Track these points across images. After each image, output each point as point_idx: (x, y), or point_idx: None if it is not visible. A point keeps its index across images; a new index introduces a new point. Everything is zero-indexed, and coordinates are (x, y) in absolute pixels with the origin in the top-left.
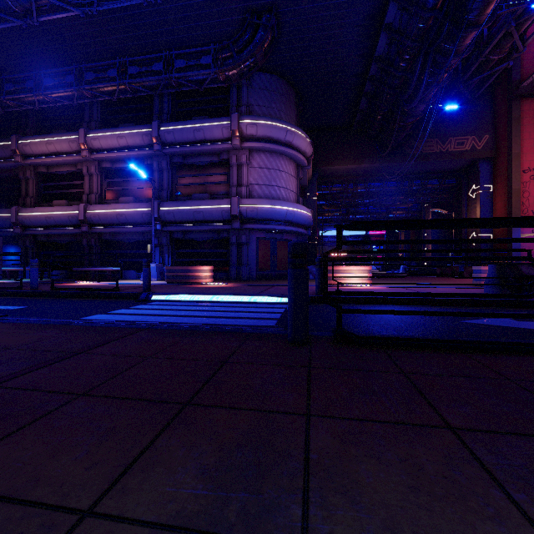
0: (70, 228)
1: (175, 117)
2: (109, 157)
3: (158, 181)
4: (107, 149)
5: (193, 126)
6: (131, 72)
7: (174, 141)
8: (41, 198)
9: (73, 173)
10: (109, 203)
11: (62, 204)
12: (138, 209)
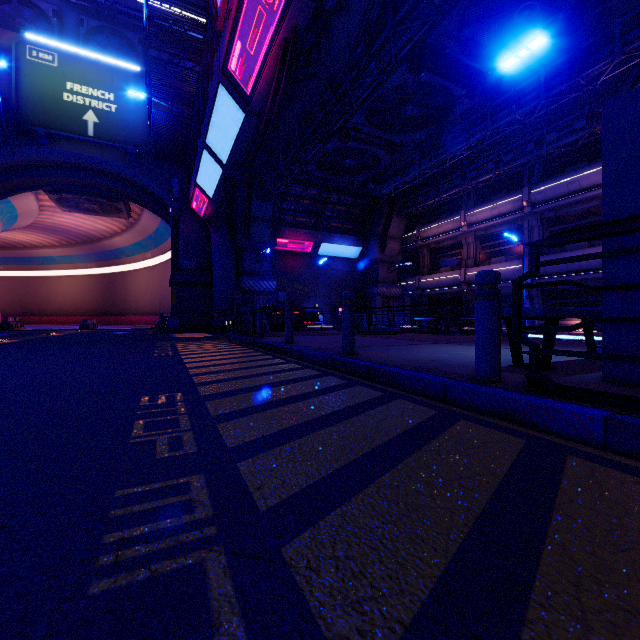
0: (453, 288)
1: (546, 174)
2: (483, 227)
3: (527, 239)
4: (481, 221)
5: (566, 180)
6: (505, 160)
7: (545, 199)
8: (432, 267)
9: (454, 244)
10: (483, 264)
11: (447, 270)
12: (509, 267)
